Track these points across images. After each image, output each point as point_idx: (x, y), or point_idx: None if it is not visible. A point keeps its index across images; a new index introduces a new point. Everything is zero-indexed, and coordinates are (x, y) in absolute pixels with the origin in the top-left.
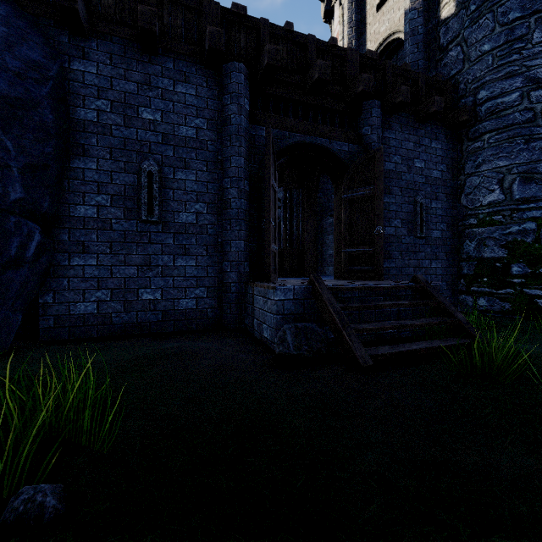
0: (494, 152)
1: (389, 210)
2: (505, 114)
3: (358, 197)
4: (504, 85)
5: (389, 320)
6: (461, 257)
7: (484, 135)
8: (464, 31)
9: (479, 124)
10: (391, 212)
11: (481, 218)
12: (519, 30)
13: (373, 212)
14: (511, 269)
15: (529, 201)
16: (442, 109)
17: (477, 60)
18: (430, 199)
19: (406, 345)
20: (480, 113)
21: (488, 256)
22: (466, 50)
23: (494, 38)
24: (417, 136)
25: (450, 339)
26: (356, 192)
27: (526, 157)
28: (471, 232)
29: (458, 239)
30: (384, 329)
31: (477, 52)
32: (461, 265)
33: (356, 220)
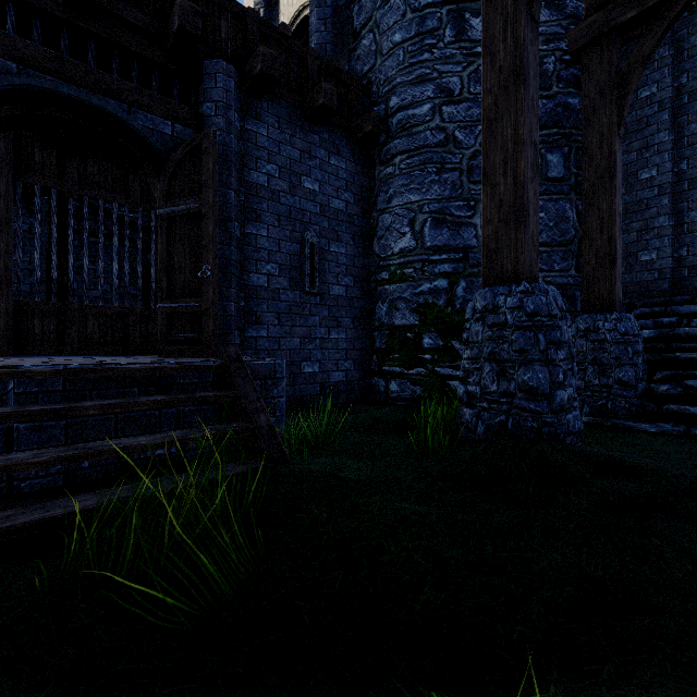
0: (405, 181)
1: (256, 247)
2: (416, 132)
3: (181, 214)
4: (415, 91)
5: (158, 432)
6: (373, 324)
7: (396, 157)
8: (377, 13)
9: (391, 141)
10: (261, 250)
11: (393, 271)
12: (431, 21)
13: (202, 240)
14: (422, 341)
15: (441, 250)
16: (334, 105)
17: (389, 54)
18: (328, 239)
19: (79, 498)
20: (392, 128)
21: (399, 323)
22: (378, 39)
23: (405, 26)
24: (306, 142)
25: (222, 466)
26: (177, 205)
27: (438, 191)
28: (383, 290)
29: (370, 299)
30: (20, 467)
31: (389, 42)
32: (374, 336)
33: (178, 254)
